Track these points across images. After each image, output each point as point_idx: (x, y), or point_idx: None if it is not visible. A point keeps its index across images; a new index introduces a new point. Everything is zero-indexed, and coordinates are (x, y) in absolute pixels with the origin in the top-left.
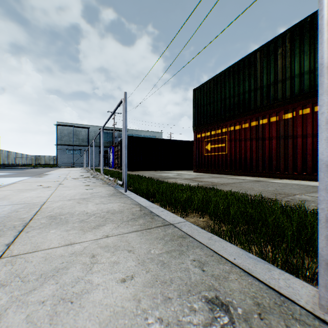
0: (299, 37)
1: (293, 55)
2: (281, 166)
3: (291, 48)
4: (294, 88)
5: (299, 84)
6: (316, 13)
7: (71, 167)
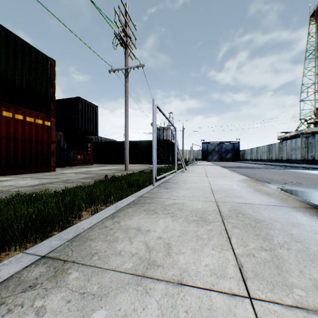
0: None
1: None
2: None
3: None
4: None
5: None
6: None
7: None
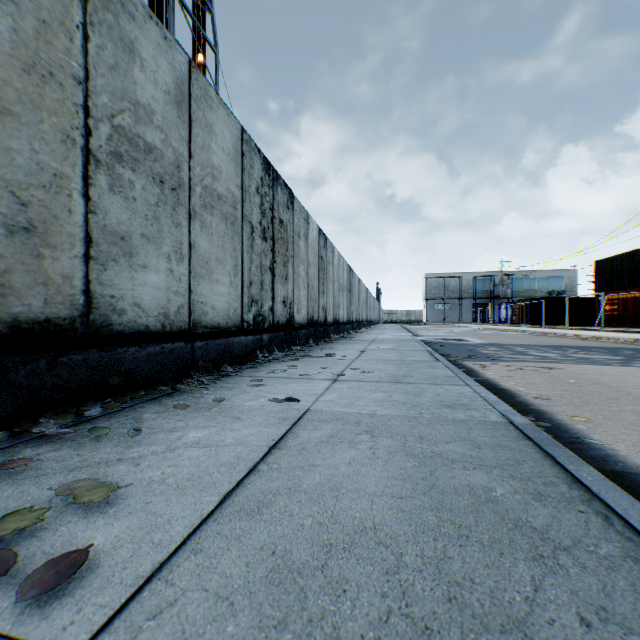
0: None
1: None
2: None
3: None
4: None
5: None
6: None
7: (444, 324)
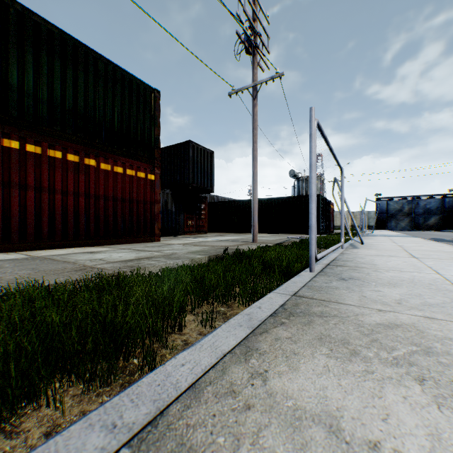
0: None
1: None
2: None
3: None
4: None
5: None
6: None
7: None
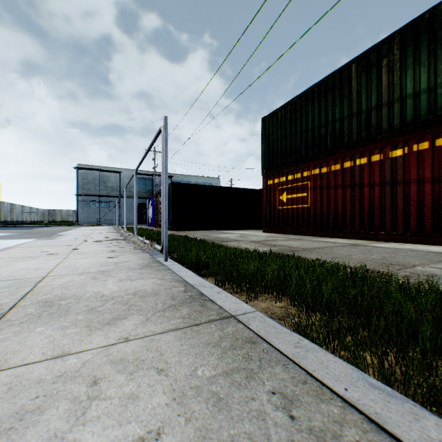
0: (413, 42)
1: (405, 66)
2: (386, 224)
3: (401, 58)
4: (406, 113)
5: (413, 108)
6: (439, 6)
7: (96, 225)
